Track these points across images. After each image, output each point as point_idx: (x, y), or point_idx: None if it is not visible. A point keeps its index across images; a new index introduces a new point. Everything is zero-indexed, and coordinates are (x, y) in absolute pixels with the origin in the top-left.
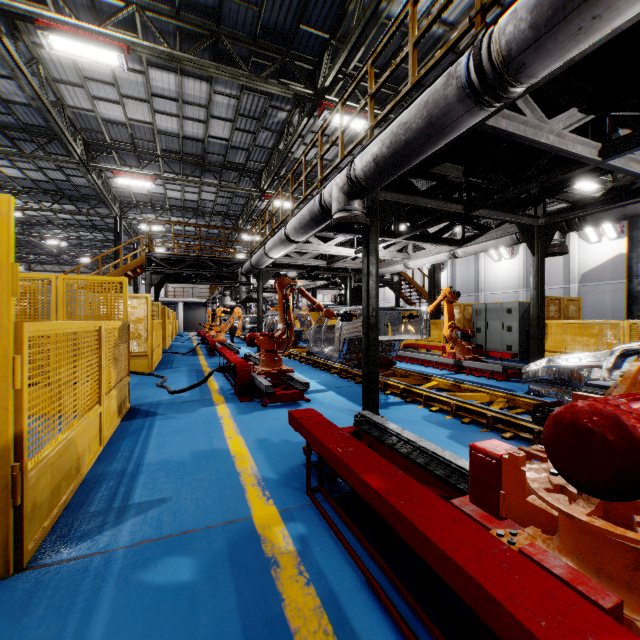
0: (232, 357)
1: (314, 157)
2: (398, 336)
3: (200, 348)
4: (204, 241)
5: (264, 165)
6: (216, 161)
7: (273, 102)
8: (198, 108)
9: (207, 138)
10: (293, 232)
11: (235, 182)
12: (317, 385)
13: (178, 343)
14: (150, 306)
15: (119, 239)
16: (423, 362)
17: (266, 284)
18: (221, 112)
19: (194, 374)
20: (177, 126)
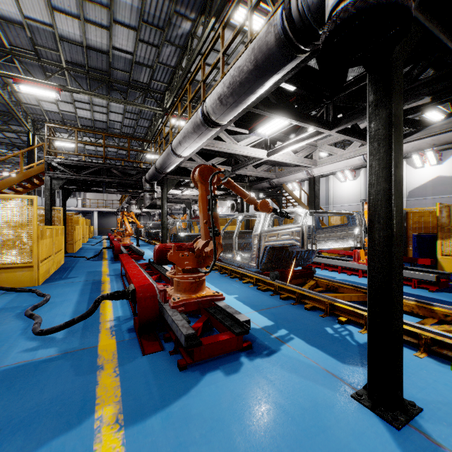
0: (132, 271)
1: (213, 79)
2: (331, 244)
3: (107, 251)
4: (114, 161)
5: (167, 86)
6: (121, 79)
7: (178, 8)
8: (100, 9)
9: (111, 50)
10: (216, 105)
11: (140, 103)
12: (240, 305)
13: (88, 246)
14: (36, 209)
15: (32, 153)
16: (326, 266)
17: (168, 194)
18: (124, 17)
19: (88, 288)
20: (79, 32)
